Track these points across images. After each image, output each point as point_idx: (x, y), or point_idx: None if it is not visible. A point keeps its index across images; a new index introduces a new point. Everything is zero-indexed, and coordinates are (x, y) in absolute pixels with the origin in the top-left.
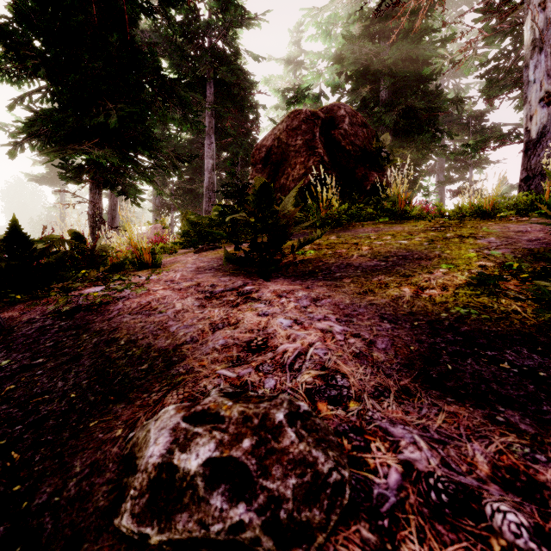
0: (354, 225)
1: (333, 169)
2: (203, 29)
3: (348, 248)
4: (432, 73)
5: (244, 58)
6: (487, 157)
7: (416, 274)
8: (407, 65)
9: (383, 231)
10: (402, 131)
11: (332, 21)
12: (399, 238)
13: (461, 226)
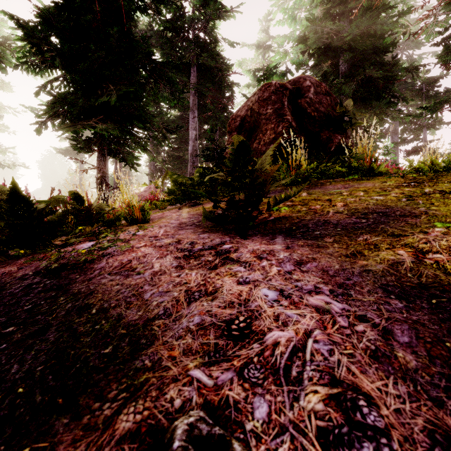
0: (322, 182)
1: (300, 133)
2: (188, 23)
3: (322, 204)
4: (389, 45)
5: (221, 46)
6: (441, 118)
7: (407, 233)
8: (365, 40)
9: (353, 187)
10: (360, 99)
11: (297, 7)
12: (373, 194)
13: (437, 182)
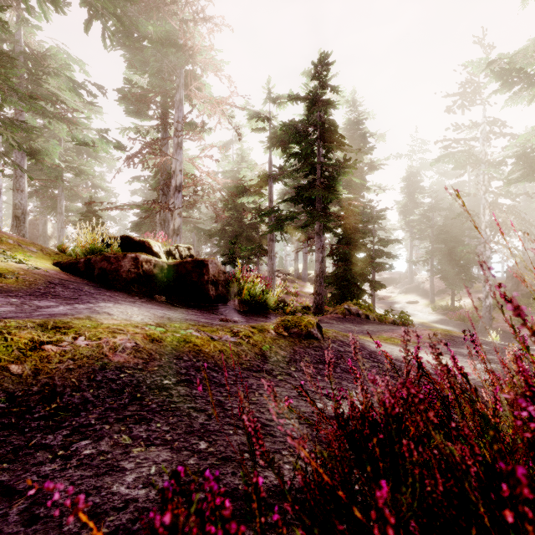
0: None
1: None
2: None
3: None
4: None
5: None
6: None
7: None
8: None
9: None
10: None
11: None
12: None
13: None
